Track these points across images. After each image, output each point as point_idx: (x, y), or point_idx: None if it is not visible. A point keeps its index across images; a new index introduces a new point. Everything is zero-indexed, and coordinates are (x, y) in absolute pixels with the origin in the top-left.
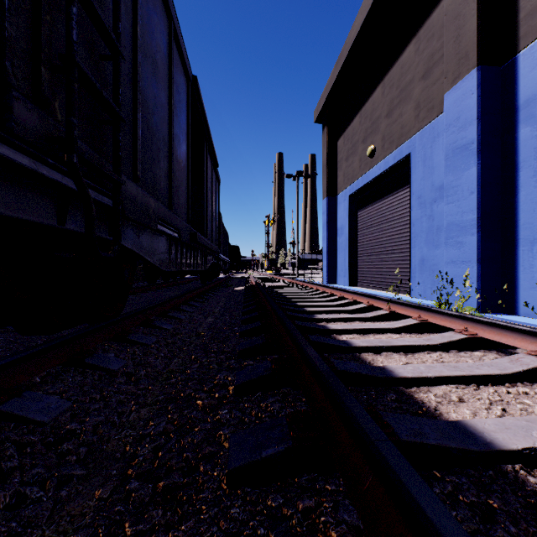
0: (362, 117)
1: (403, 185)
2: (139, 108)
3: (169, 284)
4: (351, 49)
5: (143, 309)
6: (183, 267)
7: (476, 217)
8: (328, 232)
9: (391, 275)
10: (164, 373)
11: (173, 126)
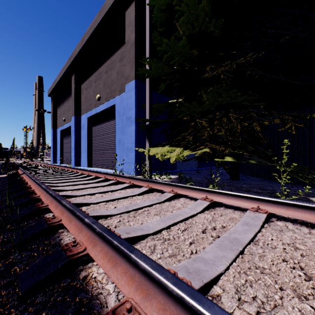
0: (63, 105)
1: None
2: None
3: None
4: (57, 83)
5: None
6: None
7: (74, 147)
8: (53, 143)
9: (70, 159)
10: None
11: None
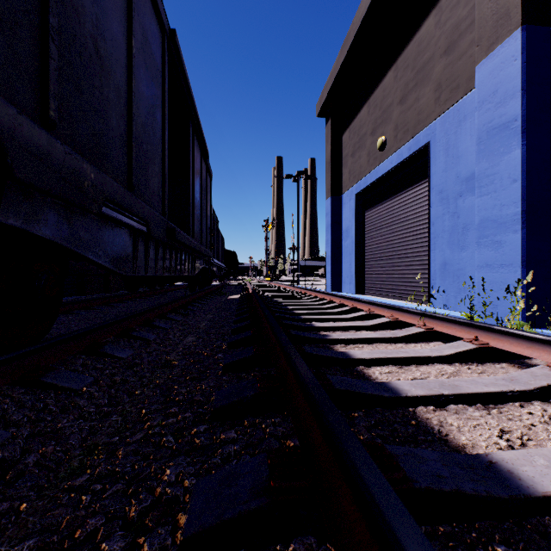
0: (370, 106)
1: (419, 180)
2: (54, 9)
3: (154, 293)
4: (360, 29)
5: (91, 328)
6: (158, 271)
7: (520, 210)
8: (332, 235)
9: (404, 282)
10: (76, 456)
11: (134, 76)
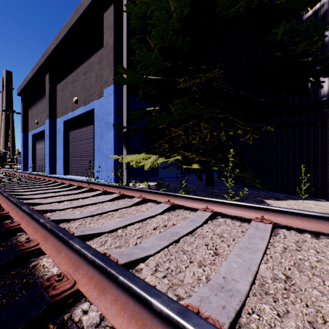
0: (35, 106)
1: None
2: None
3: None
4: (29, 82)
5: None
6: None
7: (49, 153)
8: (24, 148)
9: (44, 167)
10: None
11: None
